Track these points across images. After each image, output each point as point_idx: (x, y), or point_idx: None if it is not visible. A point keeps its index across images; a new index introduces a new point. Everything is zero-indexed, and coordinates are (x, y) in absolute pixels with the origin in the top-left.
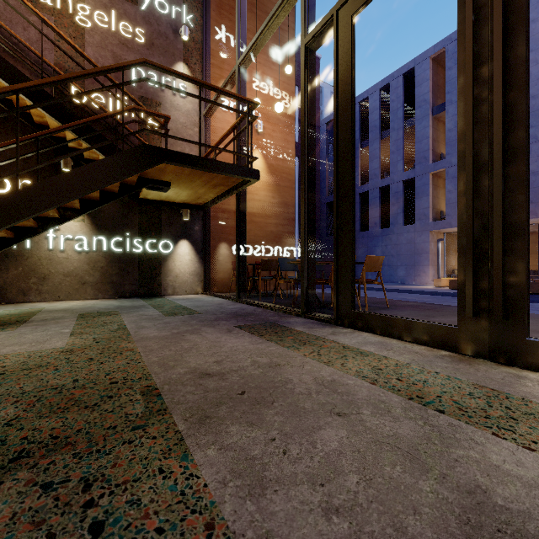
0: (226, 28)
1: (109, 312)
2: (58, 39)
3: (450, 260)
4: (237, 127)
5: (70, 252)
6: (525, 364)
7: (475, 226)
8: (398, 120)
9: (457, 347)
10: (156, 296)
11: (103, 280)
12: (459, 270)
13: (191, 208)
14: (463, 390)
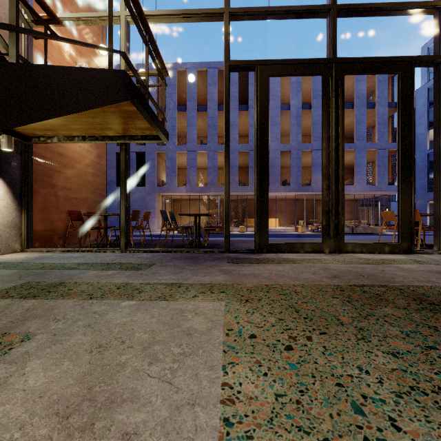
0: None
1: (25, 285)
2: None
3: None
4: None
5: None
6: (344, 252)
7: (329, 203)
8: None
9: (323, 251)
10: None
11: None
12: (324, 220)
13: (14, 136)
14: (362, 260)
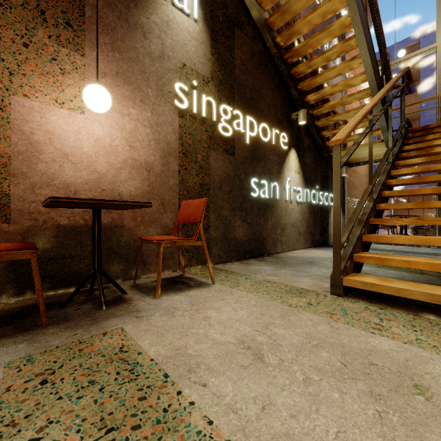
0: None
1: None
2: None
3: (384, 213)
4: None
5: (293, 203)
6: None
7: None
8: None
9: None
10: (326, 244)
11: (307, 231)
12: None
13: (346, 165)
14: None
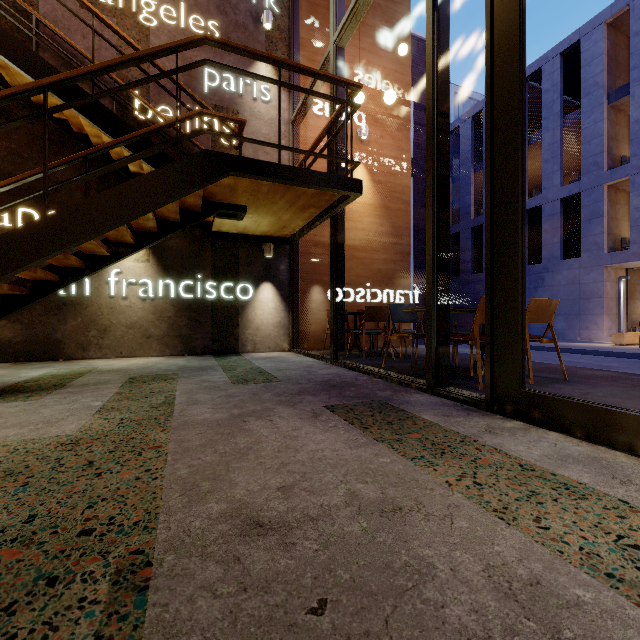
0: (320, 8)
1: (166, 375)
2: (120, 44)
3: (637, 307)
4: (333, 127)
5: (133, 299)
6: None
7: None
8: (554, 117)
9: None
10: (232, 353)
11: (170, 333)
12: None
13: (275, 242)
14: None
